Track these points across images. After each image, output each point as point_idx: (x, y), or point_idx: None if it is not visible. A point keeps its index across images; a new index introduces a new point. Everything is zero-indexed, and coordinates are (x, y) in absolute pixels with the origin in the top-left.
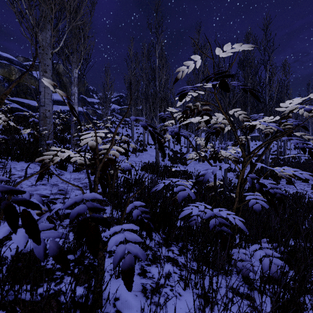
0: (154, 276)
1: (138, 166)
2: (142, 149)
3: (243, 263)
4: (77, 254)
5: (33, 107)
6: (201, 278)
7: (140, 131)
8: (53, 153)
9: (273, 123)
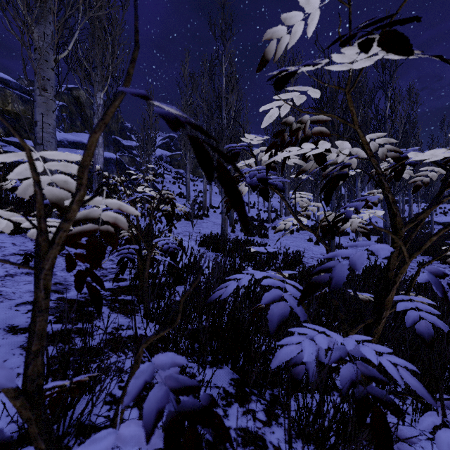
0: None
1: (195, 240)
2: (202, 215)
3: (399, 446)
4: None
5: None
6: None
7: (199, 189)
8: None
9: None
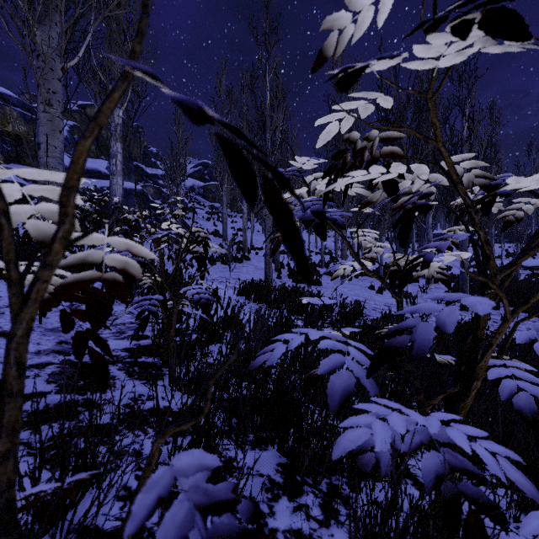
0: None
1: (233, 288)
2: (241, 257)
3: None
4: None
5: None
6: None
7: (239, 226)
8: None
9: None
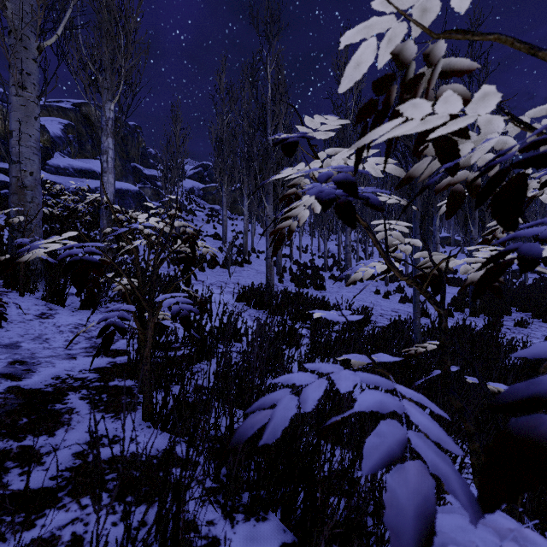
0: None
1: (233, 293)
2: (242, 261)
3: None
4: None
5: None
6: None
7: (239, 229)
8: None
9: None
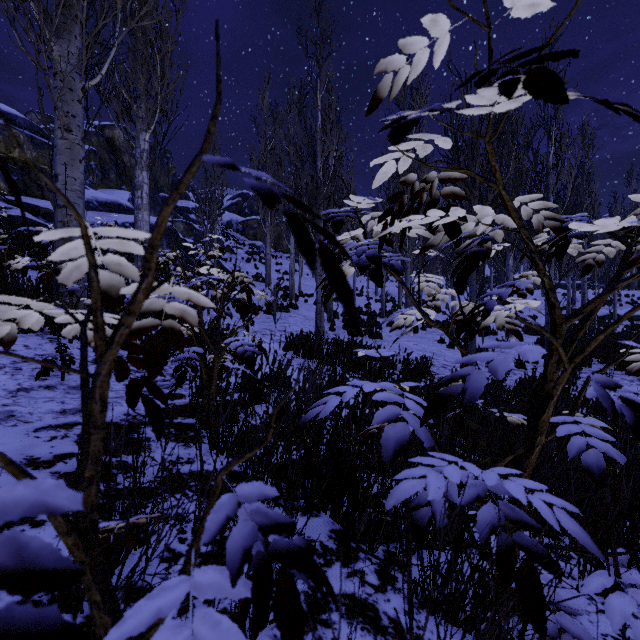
0: None
1: (279, 341)
2: (288, 306)
3: (558, 618)
4: (85, 608)
5: None
6: None
7: (284, 268)
8: None
9: None
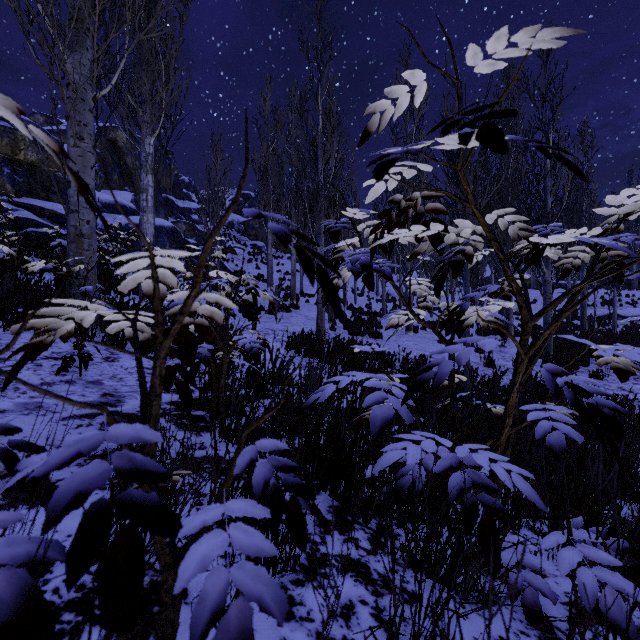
0: (313, 614)
1: (281, 340)
2: (289, 306)
3: (524, 575)
4: None
5: (64, 217)
6: (428, 621)
7: (286, 269)
8: (58, 311)
9: (605, 239)
